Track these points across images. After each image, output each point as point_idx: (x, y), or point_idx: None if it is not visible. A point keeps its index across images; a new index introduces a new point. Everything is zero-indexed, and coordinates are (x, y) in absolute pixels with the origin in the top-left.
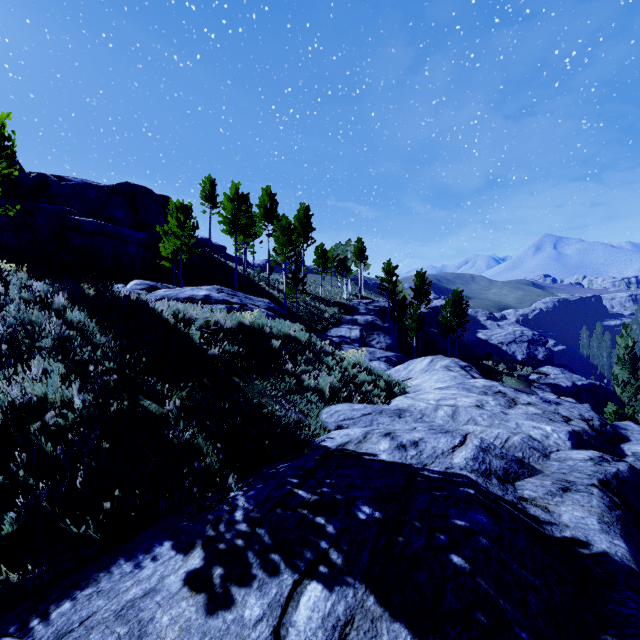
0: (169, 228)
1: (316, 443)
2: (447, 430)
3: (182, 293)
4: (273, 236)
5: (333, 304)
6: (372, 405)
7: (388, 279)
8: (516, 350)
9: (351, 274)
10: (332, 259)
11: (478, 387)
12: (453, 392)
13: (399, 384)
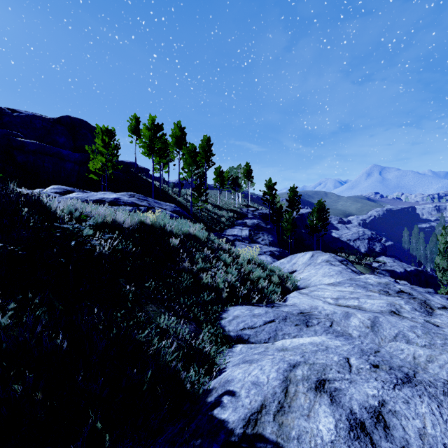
0: (96, 148)
1: (209, 403)
2: (402, 370)
3: (93, 196)
4: (182, 158)
5: (228, 211)
6: (271, 305)
7: (269, 192)
8: (360, 245)
9: (241, 189)
10: (227, 178)
11: (373, 284)
12: (349, 290)
13: (288, 277)
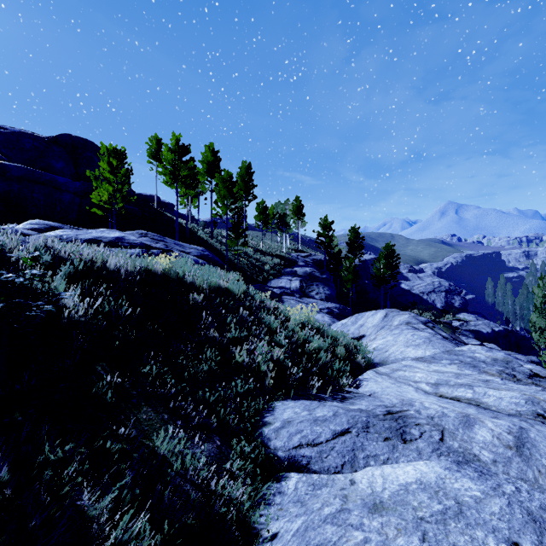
0: (100, 173)
1: None
2: None
3: (86, 234)
4: (214, 188)
5: (273, 257)
6: (339, 397)
7: (325, 233)
8: (435, 299)
9: (290, 229)
10: (272, 216)
11: (487, 362)
12: (453, 370)
13: (356, 346)
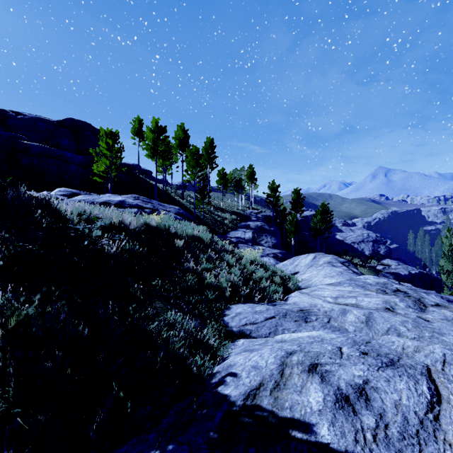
0: (100, 150)
1: (213, 383)
2: (388, 357)
3: (99, 198)
4: (185, 160)
5: (231, 213)
6: (272, 304)
7: (272, 194)
8: (364, 247)
9: (245, 191)
10: (230, 180)
11: (372, 284)
12: (349, 289)
13: (290, 278)
